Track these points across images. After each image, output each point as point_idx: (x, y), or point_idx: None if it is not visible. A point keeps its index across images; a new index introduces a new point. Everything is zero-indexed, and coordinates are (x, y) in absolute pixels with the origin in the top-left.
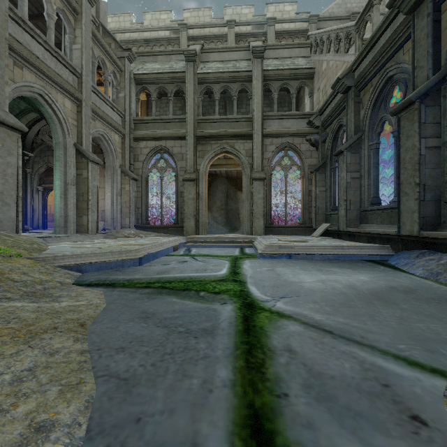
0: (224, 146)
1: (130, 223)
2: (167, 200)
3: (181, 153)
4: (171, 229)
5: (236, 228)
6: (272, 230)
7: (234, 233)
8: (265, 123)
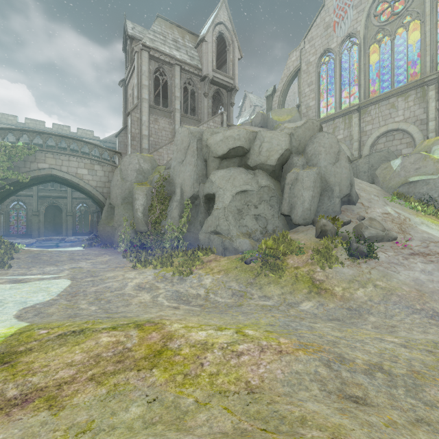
0: (53, 201)
1: (0, 234)
2: (14, 219)
3: (30, 202)
4: (24, 236)
5: (60, 232)
6: (76, 234)
7: (59, 235)
8: (73, 193)
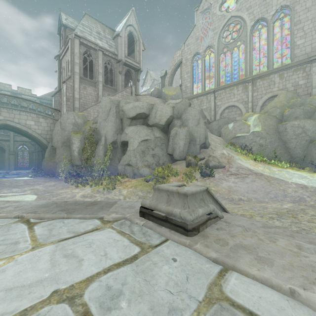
0: None
1: None
2: None
3: None
4: None
5: (2, 168)
6: (17, 169)
7: (1, 170)
8: (15, 137)
